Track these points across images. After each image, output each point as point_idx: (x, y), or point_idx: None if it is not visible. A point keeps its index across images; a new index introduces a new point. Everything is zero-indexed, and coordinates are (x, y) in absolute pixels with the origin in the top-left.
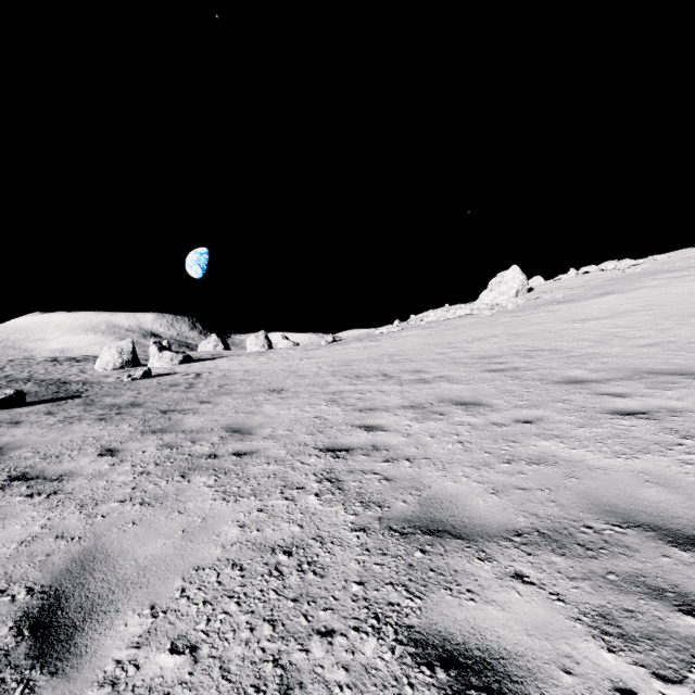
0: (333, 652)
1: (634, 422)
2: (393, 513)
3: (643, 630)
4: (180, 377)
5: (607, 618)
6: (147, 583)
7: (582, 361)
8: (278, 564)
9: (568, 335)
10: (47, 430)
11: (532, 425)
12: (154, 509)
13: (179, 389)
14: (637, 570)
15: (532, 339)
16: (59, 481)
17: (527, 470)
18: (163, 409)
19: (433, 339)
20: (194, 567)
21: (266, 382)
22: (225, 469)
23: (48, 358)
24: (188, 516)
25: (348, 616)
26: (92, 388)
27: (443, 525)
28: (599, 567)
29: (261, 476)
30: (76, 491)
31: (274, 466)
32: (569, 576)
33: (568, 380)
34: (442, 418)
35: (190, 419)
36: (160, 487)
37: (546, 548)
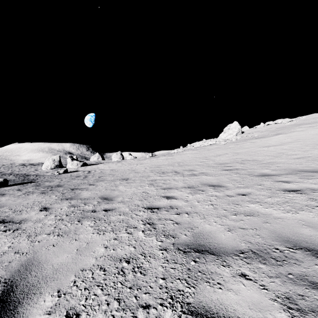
0: (149, 317)
1: (295, 195)
2: (180, 240)
3: (309, 306)
4: (81, 172)
5: (290, 299)
6: (57, 278)
7: (268, 165)
8: (123, 267)
9: (261, 153)
10: (17, 198)
11: (246, 196)
12: (64, 238)
13: (80, 178)
14: (303, 272)
15: (244, 155)
16: (19, 223)
17: (244, 219)
18: (72, 188)
19: (198, 155)
20: (81, 269)
21: (120, 175)
22: (99, 218)
23: (20, 164)
24: (80, 242)
25: (157, 297)
26: (40, 178)
27: (204, 247)
28: (284, 270)
29: (116, 221)
30: (27, 228)
31: (122, 216)
32: (269, 275)
33: (262, 174)
34: (203, 193)
35: (84, 193)
36: (67, 226)
37: (256, 260)
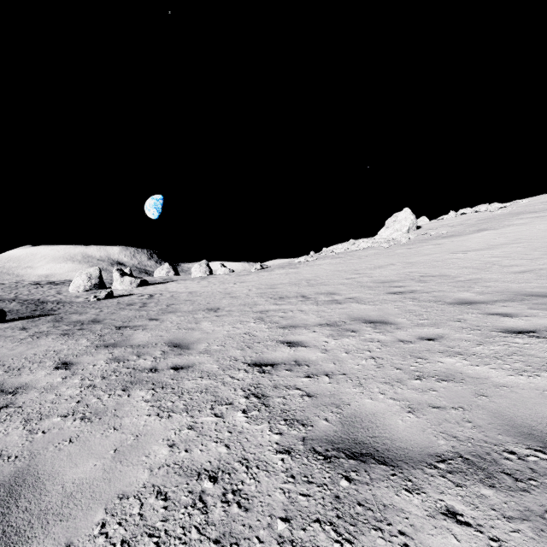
0: None
1: (527, 341)
2: (316, 432)
3: None
4: (136, 297)
5: None
6: (68, 515)
7: (469, 285)
8: (203, 492)
9: (453, 263)
10: (17, 344)
11: (435, 342)
12: (92, 425)
13: (134, 308)
14: None
15: (424, 267)
16: (13, 394)
17: (438, 387)
18: (118, 326)
19: (342, 267)
20: (119, 495)
21: (205, 302)
22: (162, 383)
23: (32, 282)
24: (122, 433)
25: None
26: (64, 306)
27: (366, 447)
28: (535, 503)
29: (194, 390)
30: (26, 404)
31: (206, 380)
32: (505, 514)
33: (459, 301)
34: (354, 335)
35: (139, 335)
36: (102, 401)
37: (474, 478)
